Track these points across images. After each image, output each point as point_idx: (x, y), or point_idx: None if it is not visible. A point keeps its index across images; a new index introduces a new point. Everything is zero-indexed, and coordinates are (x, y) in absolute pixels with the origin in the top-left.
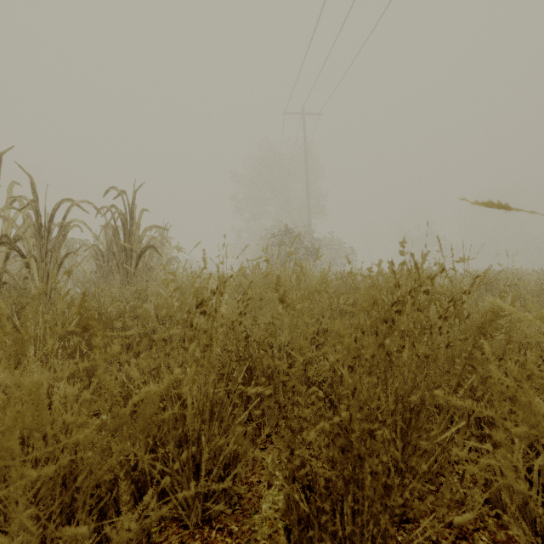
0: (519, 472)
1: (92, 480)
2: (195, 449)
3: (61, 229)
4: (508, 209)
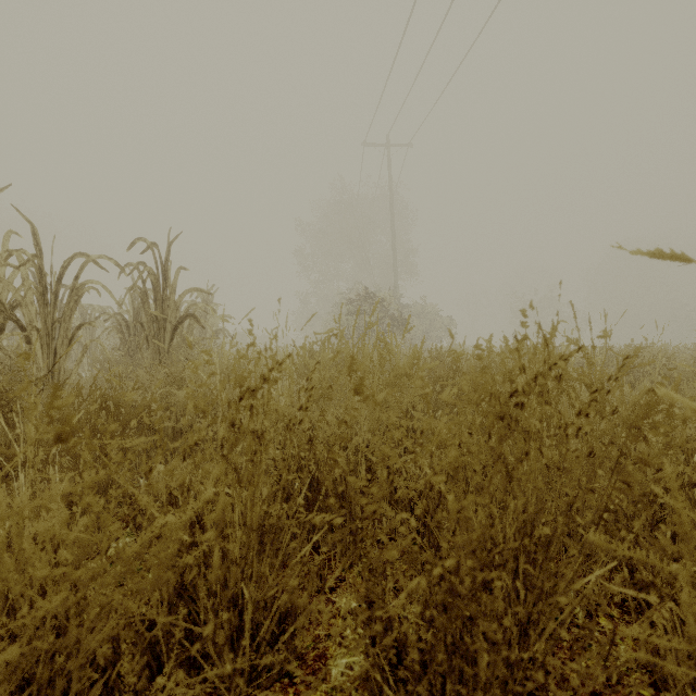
0: (690, 630)
1: (79, 656)
2: (227, 614)
3: (73, 292)
4: (689, 260)
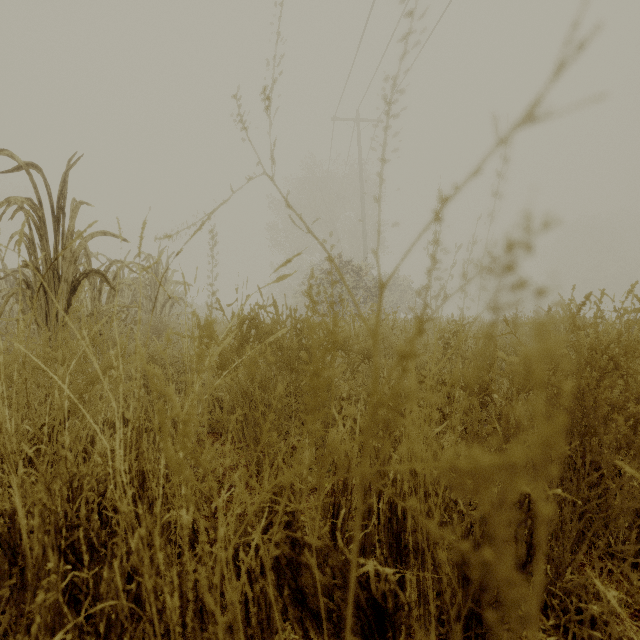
0: None
1: None
2: None
3: None
4: None
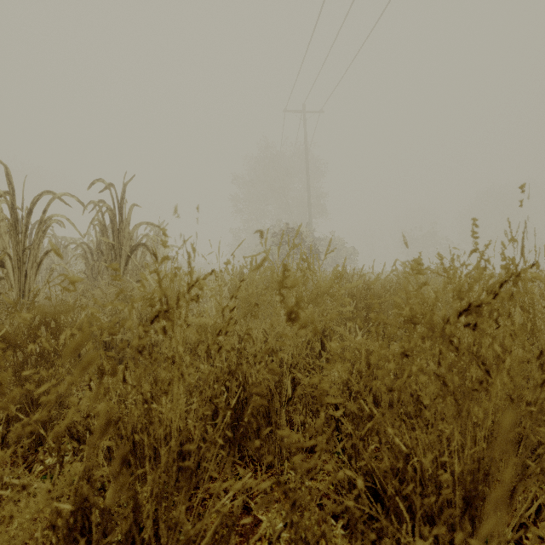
0: None
1: None
2: None
3: (41, 224)
4: None
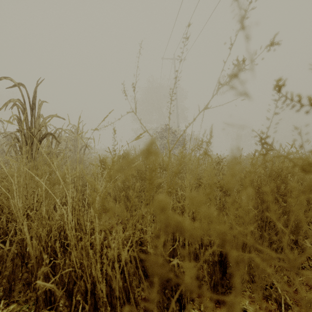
0: None
1: None
2: None
3: None
4: None
